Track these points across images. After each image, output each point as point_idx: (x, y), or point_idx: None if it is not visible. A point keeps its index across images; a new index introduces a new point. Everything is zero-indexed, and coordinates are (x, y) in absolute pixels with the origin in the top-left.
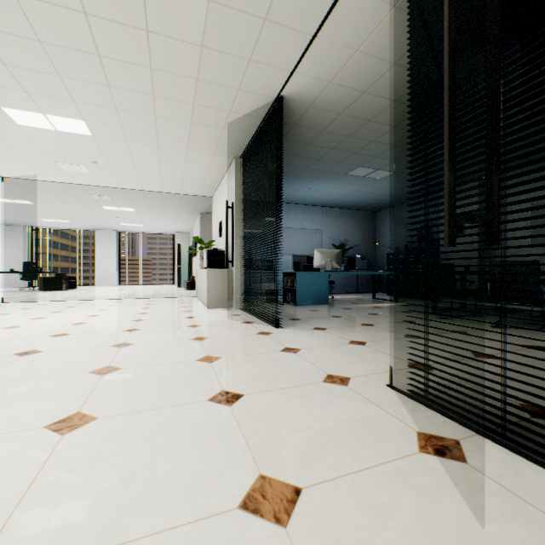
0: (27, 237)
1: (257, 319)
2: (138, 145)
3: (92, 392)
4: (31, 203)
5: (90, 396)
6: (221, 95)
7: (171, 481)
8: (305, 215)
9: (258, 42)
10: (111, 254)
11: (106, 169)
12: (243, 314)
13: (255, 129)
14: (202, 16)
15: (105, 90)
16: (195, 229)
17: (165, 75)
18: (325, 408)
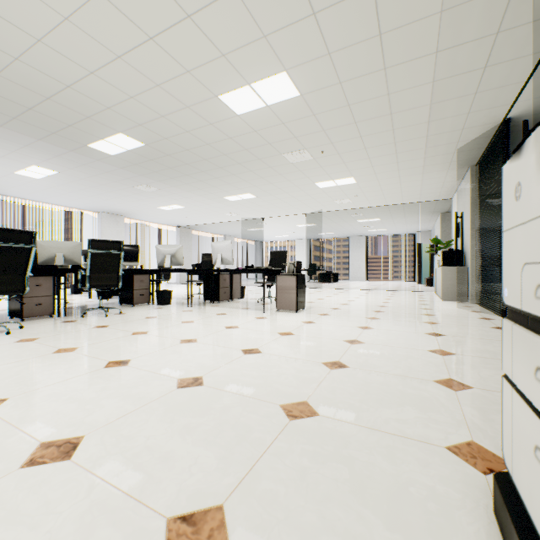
0: (309, 246)
1: (487, 311)
2: (384, 180)
3: (369, 323)
4: (315, 225)
5: (369, 323)
6: (447, 137)
7: (403, 343)
8: None
9: (473, 103)
10: (360, 255)
11: (361, 198)
12: (475, 307)
13: (486, 144)
14: (426, 111)
15: (366, 161)
16: (435, 228)
17: (403, 142)
18: (495, 347)
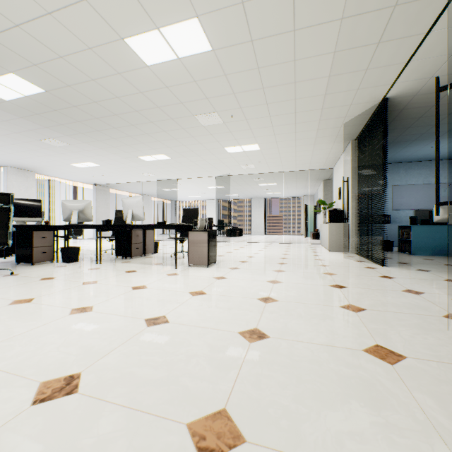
0: (218, 205)
1: (367, 260)
2: (283, 148)
3: (277, 276)
4: (223, 187)
5: (277, 277)
6: (338, 111)
7: (314, 298)
8: (429, 171)
9: (362, 80)
10: (260, 213)
11: (263, 164)
12: (357, 257)
13: (366, 120)
14: (325, 83)
15: (270, 129)
16: (318, 192)
17: (302, 113)
18: (394, 298)
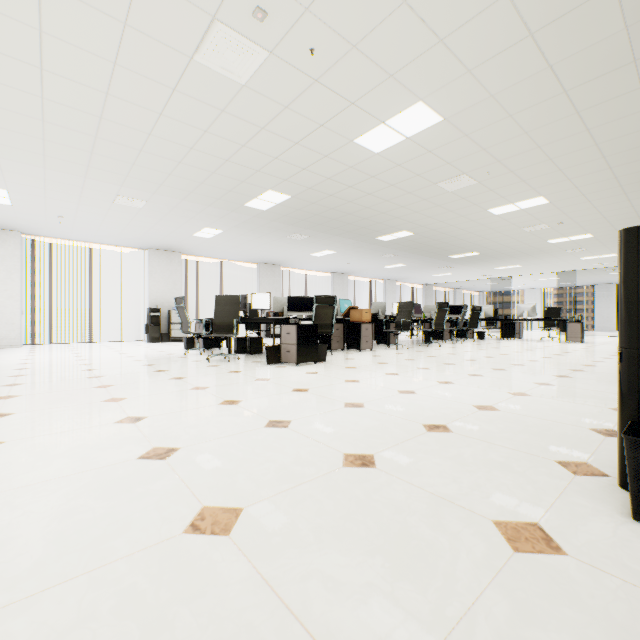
0: (541, 295)
1: None
2: None
3: None
4: (559, 278)
5: None
6: None
7: None
8: None
9: None
10: (609, 304)
11: None
12: None
13: None
14: None
15: None
16: None
17: None
18: None
